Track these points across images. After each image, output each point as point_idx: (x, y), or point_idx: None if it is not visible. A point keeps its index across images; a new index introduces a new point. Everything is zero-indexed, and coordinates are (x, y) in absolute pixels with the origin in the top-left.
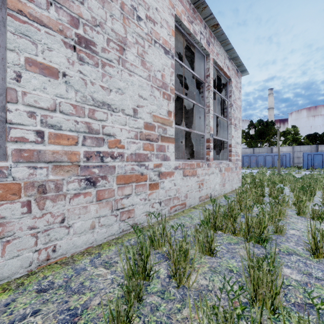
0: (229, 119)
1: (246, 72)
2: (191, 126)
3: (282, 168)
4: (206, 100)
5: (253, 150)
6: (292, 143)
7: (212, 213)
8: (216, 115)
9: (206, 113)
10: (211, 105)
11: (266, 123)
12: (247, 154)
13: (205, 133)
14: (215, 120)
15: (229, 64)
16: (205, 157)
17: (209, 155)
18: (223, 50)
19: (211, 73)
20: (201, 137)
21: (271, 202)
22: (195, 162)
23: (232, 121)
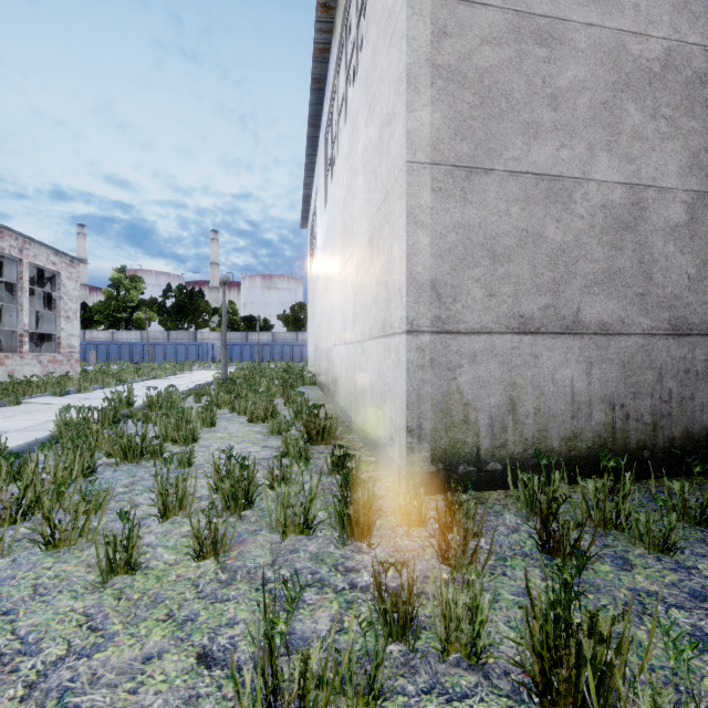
0: (58, 312)
1: (85, 262)
2: (11, 308)
3: (196, 363)
4: (20, 299)
5: (168, 334)
6: (229, 326)
7: (9, 383)
8: (36, 310)
9: (20, 311)
10: (27, 304)
11: (191, 293)
12: (151, 342)
13: (19, 329)
14: (47, 306)
15: (56, 259)
16: (18, 350)
17: (24, 349)
18: (45, 250)
19: (26, 276)
20: (15, 332)
21: (62, 378)
22: (4, 354)
23: (62, 314)
